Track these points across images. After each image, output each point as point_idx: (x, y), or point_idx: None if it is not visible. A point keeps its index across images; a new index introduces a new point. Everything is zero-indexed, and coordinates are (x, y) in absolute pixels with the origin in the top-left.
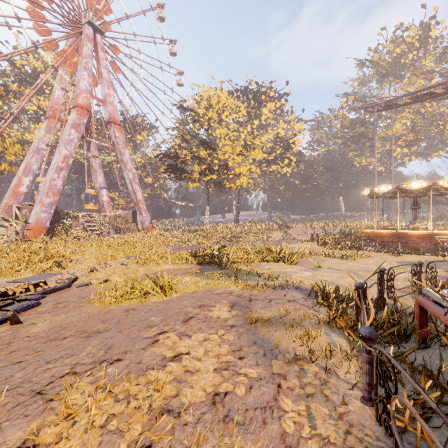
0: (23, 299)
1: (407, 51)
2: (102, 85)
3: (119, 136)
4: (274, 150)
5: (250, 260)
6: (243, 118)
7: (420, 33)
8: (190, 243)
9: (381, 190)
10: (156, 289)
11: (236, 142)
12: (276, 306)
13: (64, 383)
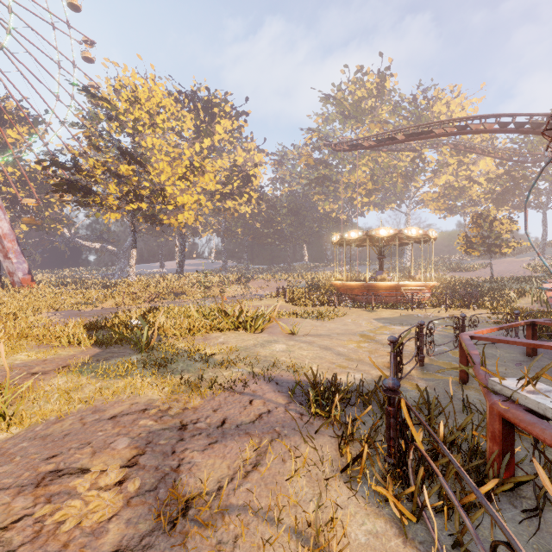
0: None
1: (366, 96)
2: None
3: None
4: (230, 182)
5: (193, 331)
6: (190, 133)
7: (378, 81)
8: (102, 304)
9: (351, 236)
10: None
11: (179, 162)
12: (235, 438)
13: None
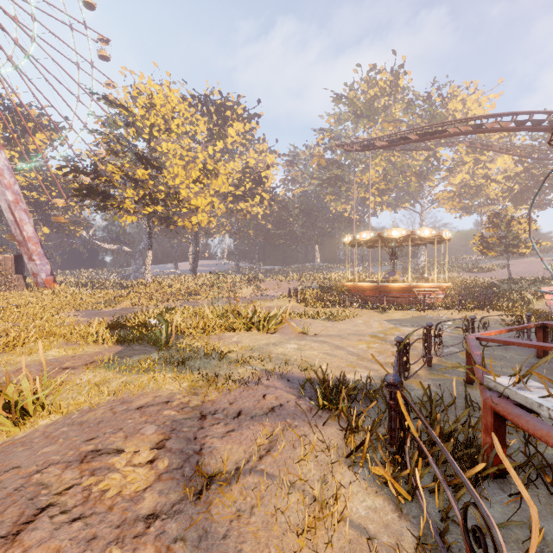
0: None
1: (379, 95)
2: None
3: None
4: (242, 183)
5: (208, 330)
6: (203, 136)
7: (391, 79)
8: (120, 304)
9: (363, 237)
10: None
11: (193, 165)
12: (250, 427)
13: None
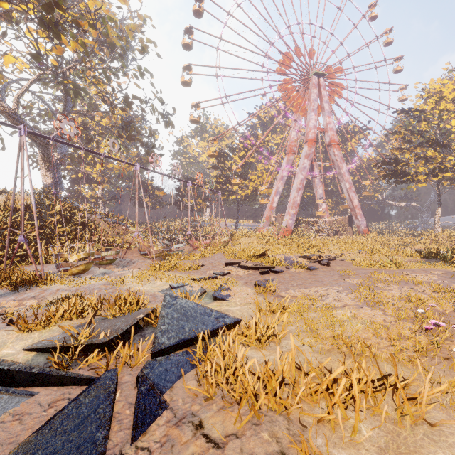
0: (321, 260)
1: None
2: (324, 117)
3: (337, 154)
4: None
5: None
6: None
7: None
8: (414, 246)
9: None
10: (391, 264)
11: None
12: None
13: (372, 270)
